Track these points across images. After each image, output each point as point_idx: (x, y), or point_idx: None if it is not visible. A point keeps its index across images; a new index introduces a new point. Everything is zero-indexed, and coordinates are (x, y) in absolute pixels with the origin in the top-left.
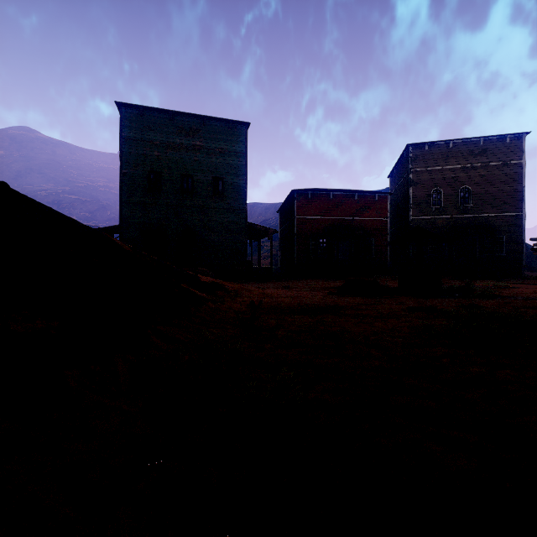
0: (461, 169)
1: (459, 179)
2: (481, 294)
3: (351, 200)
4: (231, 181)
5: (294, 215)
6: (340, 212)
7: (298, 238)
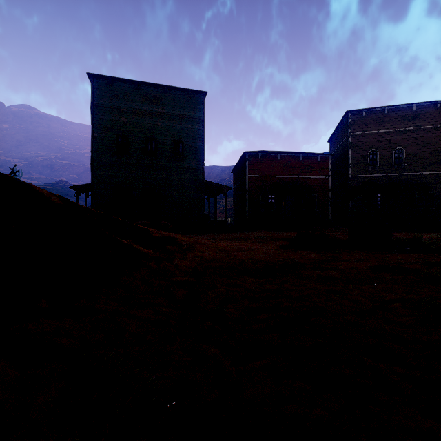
0: (395, 133)
1: (393, 141)
2: (436, 248)
3: (297, 161)
4: (190, 144)
5: (246, 174)
6: (286, 171)
7: (249, 194)
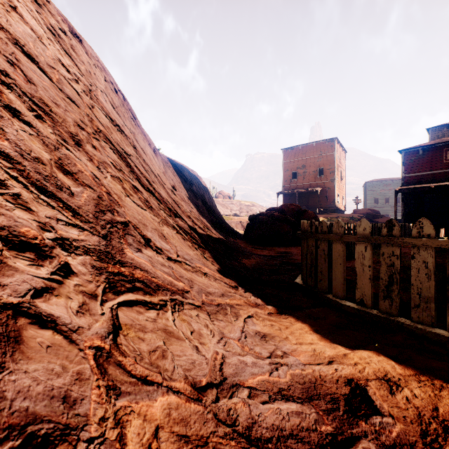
0: None
1: None
2: None
3: None
4: None
5: None
6: None
7: None
